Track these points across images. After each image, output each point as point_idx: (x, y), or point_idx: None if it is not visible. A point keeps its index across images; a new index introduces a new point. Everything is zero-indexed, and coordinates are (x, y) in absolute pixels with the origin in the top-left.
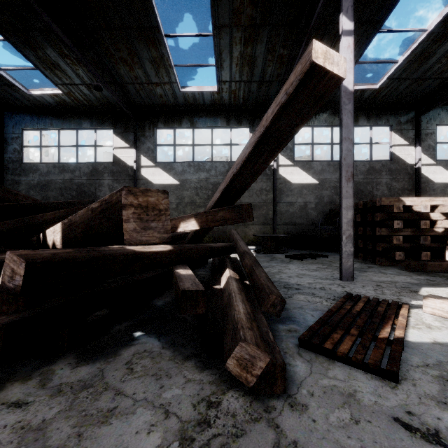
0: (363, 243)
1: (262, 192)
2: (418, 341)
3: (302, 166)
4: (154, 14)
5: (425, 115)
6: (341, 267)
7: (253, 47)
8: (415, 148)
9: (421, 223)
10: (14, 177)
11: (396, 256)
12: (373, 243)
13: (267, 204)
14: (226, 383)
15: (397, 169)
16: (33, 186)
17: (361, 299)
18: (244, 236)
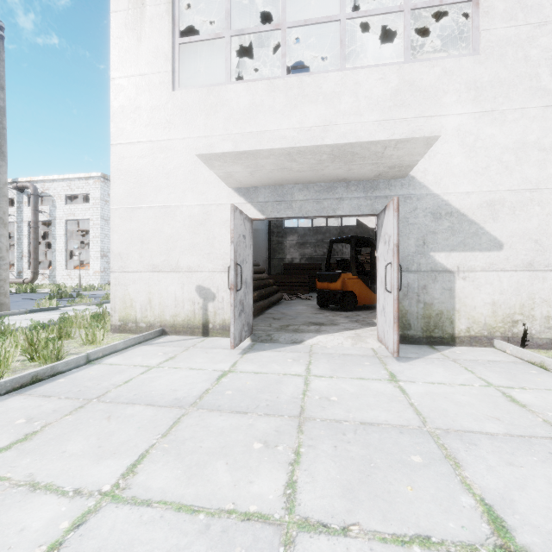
0: None
1: None
2: None
3: None
4: None
5: None
6: None
7: None
8: None
9: None
10: (278, 238)
11: None
12: None
13: None
14: None
15: None
16: (293, 245)
17: None
18: None
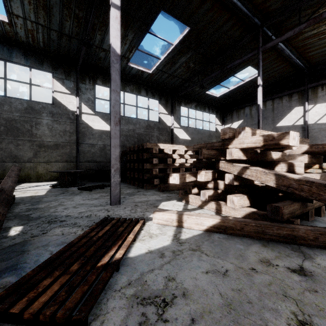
0: (138, 174)
1: (65, 134)
2: (137, 254)
3: (101, 116)
4: None
5: (176, 99)
6: (111, 195)
7: None
8: (171, 117)
9: (168, 160)
10: None
11: (155, 182)
12: (143, 174)
13: (71, 144)
14: None
15: (162, 128)
16: None
17: (111, 222)
18: (46, 172)
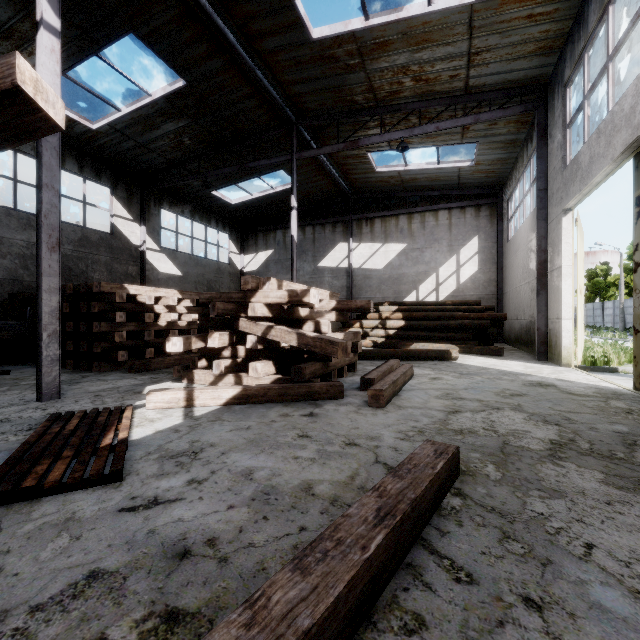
0: (75, 344)
1: None
2: (143, 436)
3: None
4: None
5: (151, 192)
6: (40, 381)
7: None
8: (140, 227)
9: (146, 316)
10: None
11: (119, 357)
12: (89, 344)
13: None
14: None
15: (120, 248)
16: None
17: (76, 416)
18: None
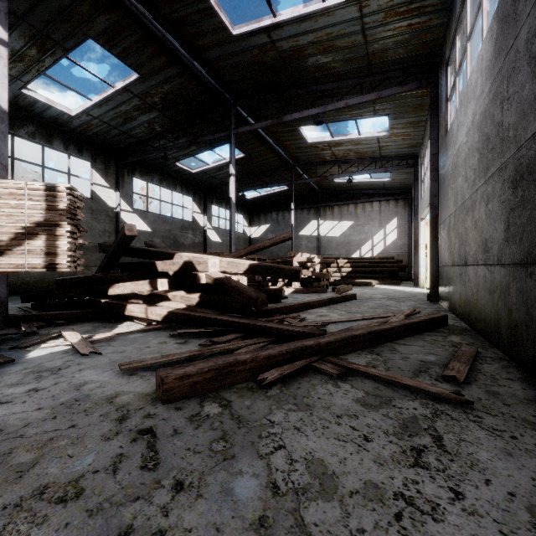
0: None
1: (105, 234)
2: None
3: (140, 215)
4: (76, 43)
5: (208, 196)
6: None
7: (140, 114)
8: (204, 216)
9: None
10: None
11: None
12: None
13: None
14: (274, 303)
15: (196, 229)
16: None
17: None
18: None
